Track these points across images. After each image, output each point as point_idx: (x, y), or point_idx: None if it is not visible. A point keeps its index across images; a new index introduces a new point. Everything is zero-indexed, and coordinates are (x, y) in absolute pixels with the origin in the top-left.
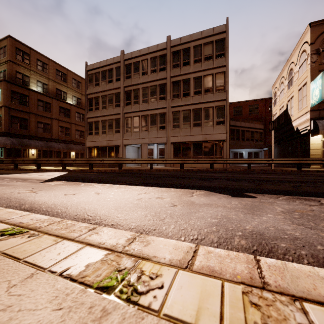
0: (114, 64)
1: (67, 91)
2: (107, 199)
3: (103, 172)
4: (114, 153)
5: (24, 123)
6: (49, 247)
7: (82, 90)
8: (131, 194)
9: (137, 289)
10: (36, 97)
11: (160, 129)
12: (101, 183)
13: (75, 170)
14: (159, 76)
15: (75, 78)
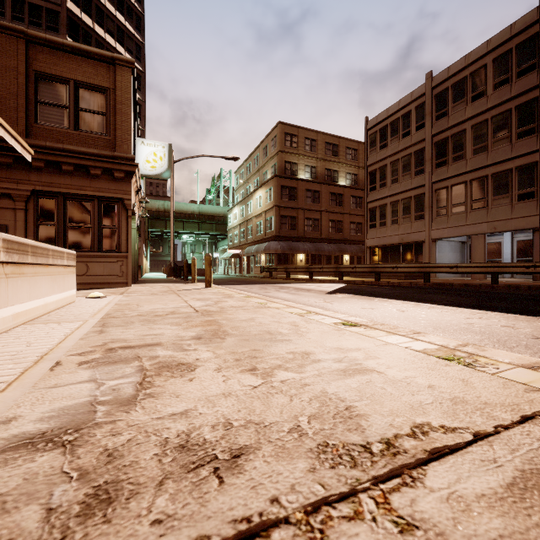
0: (413, 103)
1: (339, 168)
2: (417, 318)
3: (397, 286)
4: (412, 254)
5: (292, 223)
6: (386, 336)
7: (358, 161)
8: (454, 316)
9: (473, 364)
10: (304, 187)
11: (520, 201)
12: (401, 300)
13: (354, 282)
14: (516, 88)
15: (349, 145)
